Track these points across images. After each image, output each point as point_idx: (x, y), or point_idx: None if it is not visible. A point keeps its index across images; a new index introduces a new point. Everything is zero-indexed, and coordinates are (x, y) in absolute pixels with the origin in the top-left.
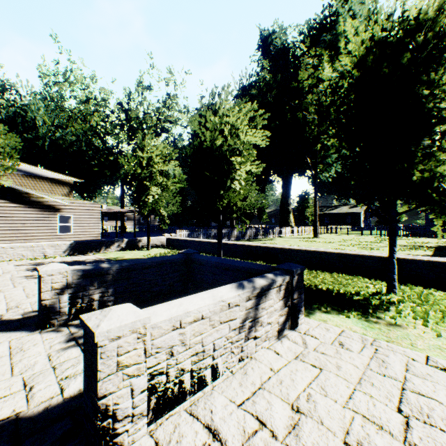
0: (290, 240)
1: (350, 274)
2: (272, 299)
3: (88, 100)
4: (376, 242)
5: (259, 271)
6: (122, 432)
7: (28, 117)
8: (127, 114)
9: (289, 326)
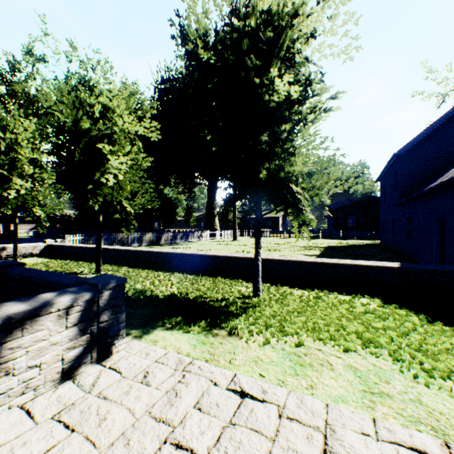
0: (208, 244)
1: (235, 277)
2: (47, 329)
3: None
4: (284, 243)
5: (70, 287)
6: None
7: None
8: (9, 87)
9: (94, 359)
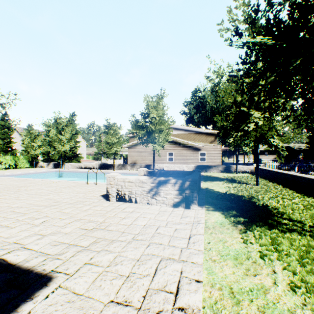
0: None
1: None
2: (168, 188)
3: (227, 81)
4: None
5: None
6: (110, 197)
7: (204, 101)
8: None
9: (184, 206)
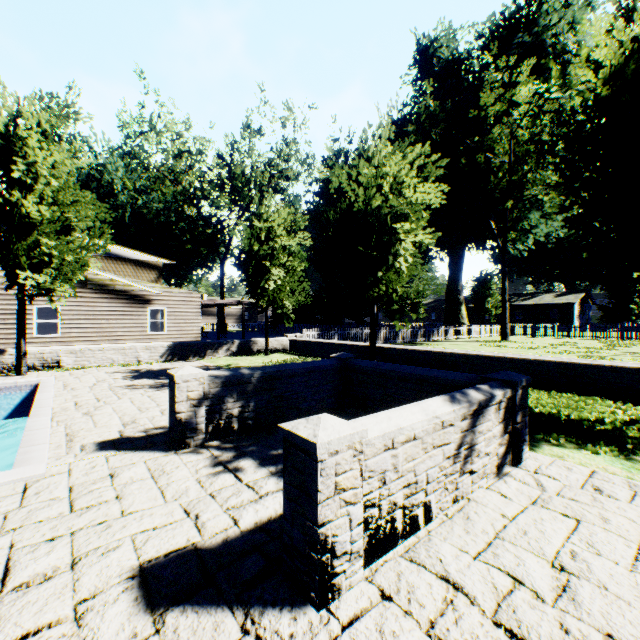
0: (466, 345)
1: (578, 393)
2: (490, 420)
3: (179, 153)
4: (606, 348)
5: (459, 383)
6: (339, 572)
7: (104, 180)
8: (230, 170)
9: (510, 461)
